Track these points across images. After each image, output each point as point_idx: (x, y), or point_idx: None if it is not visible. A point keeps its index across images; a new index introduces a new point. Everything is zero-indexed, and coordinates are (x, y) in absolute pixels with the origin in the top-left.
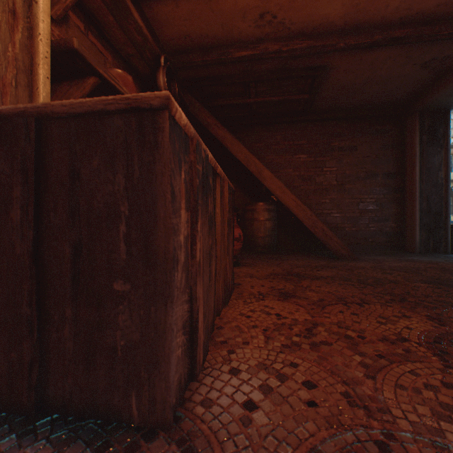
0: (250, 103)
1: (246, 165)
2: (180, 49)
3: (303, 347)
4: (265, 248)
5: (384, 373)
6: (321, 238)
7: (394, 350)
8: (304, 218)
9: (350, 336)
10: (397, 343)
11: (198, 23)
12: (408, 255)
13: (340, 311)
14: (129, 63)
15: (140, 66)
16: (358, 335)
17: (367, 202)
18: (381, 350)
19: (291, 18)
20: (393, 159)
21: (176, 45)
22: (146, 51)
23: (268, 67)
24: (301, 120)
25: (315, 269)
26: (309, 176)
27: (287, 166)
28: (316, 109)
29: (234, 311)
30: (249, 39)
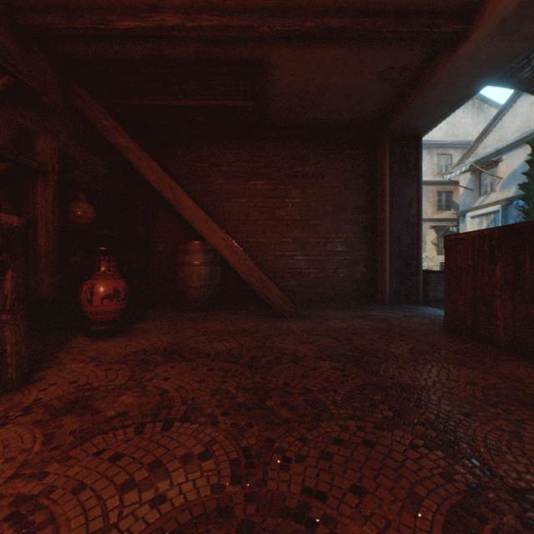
0: (180, 106)
1: (159, 188)
2: (32, 5)
3: None
4: (200, 302)
5: None
6: (259, 289)
7: None
8: (237, 263)
9: None
10: None
11: None
12: (371, 308)
13: (98, 452)
14: None
15: None
16: None
17: (335, 243)
18: None
19: None
20: (365, 191)
21: None
22: None
23: (185, 54)
24: (256, 136)
25: (221, 337)
26: (268, 208)
27: (241, 194)
28: (273, 123)
29: None
30: (136, 3)
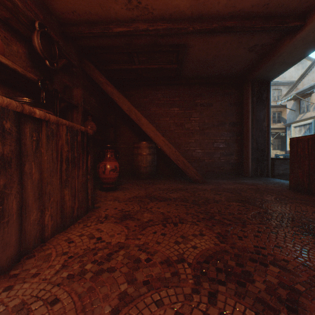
0: (136, 69)
1: (129, 114)
2: (72, 22)
3: (86, 276)
4: (146, 175)
5: (132, 305)
6: (182, 168)
7: (164, 274)
8: (170, 153)
9: (140, 260)
10: (173, 265)
11: (81, 2)
12: (242, 179)
13: (154, 232)
14: (9, 25)
15: (21, 29)
16: (147, 258)
17: (219, 142)
18: (153, 274)
19: (152, 5)
20: (236, 113)
21: (67, 18)
22: (20, 16)
23: (144, 42)
24: (174, 83)
25: (170, 191)
26: (181, 123)
27: (166, 116)
28: (185, 76)
29: (65, 236)
30: (124, 18)
